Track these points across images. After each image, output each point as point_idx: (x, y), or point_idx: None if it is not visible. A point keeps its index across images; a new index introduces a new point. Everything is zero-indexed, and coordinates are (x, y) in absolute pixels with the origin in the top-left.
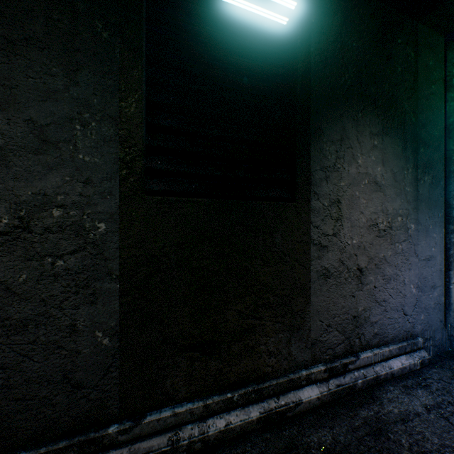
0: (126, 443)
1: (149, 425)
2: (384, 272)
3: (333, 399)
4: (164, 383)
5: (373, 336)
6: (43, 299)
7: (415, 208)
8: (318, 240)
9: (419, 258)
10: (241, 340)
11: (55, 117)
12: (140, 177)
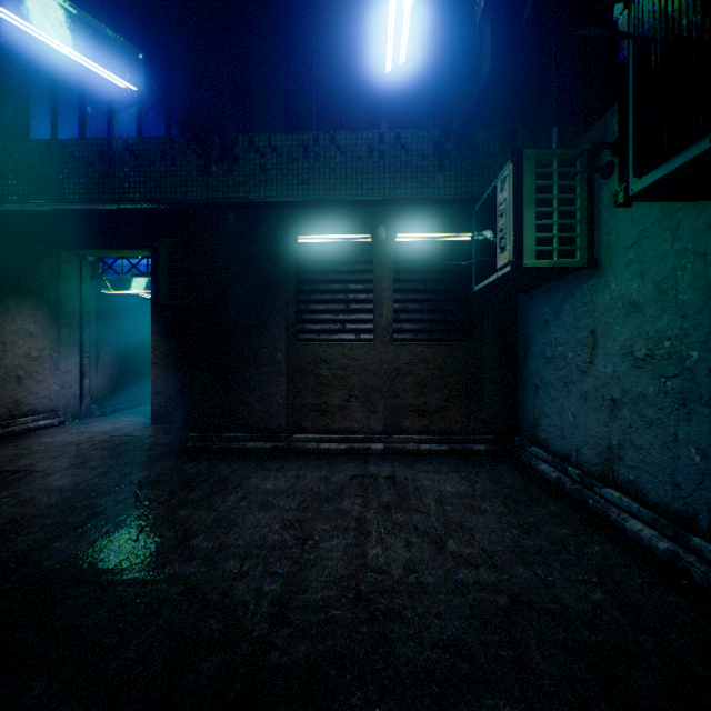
0: None
1: None
2: (37, 378)
3: (1, 437)
4: None
5: (29, 411)
6: None
7: (59, 346)
8: None
9: (62, 372)
10: None
11: None
12: None
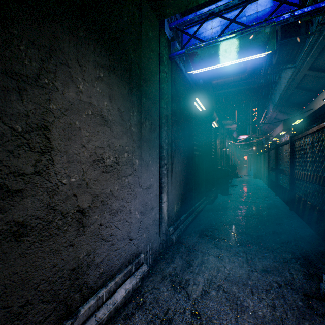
0: None
1: None
2: (112, 206)
3: None
4: None
5: (99, 277)
6: None
7: (139, 147)
8: (1, 183)
9: (142, 188)
10: None
11: None
12: None
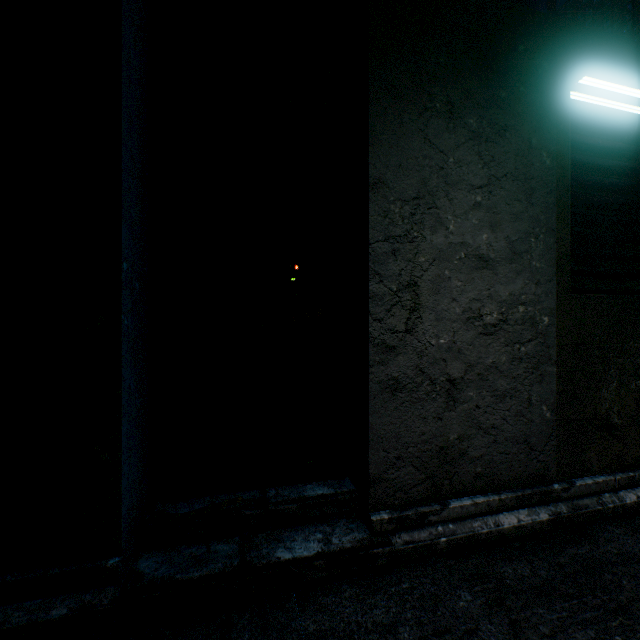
0: (565, 499)
1: (579, 488)
2: None
3: None
4: (582, 456)
5: None
6: (513, 377)
7: None
8: None
9: None
10: (635, 426)
11: (519, 233)
12: (567, 278)
